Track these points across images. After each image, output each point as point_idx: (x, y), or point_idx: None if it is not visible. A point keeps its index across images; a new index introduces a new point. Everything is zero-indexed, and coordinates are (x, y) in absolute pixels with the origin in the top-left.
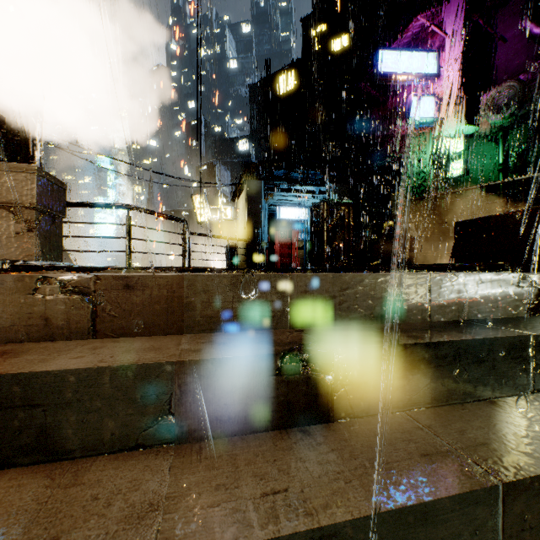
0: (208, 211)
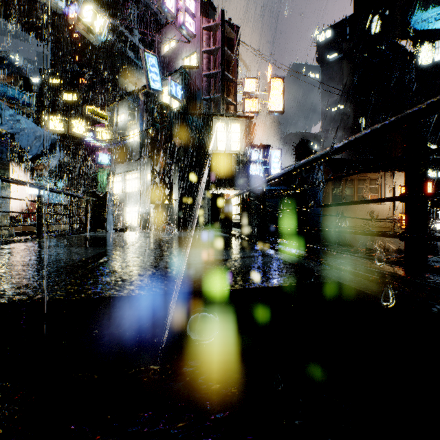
0: None
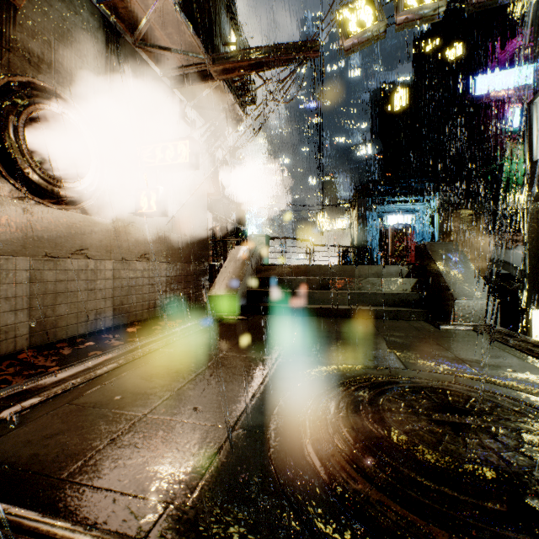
0: (329, 223)
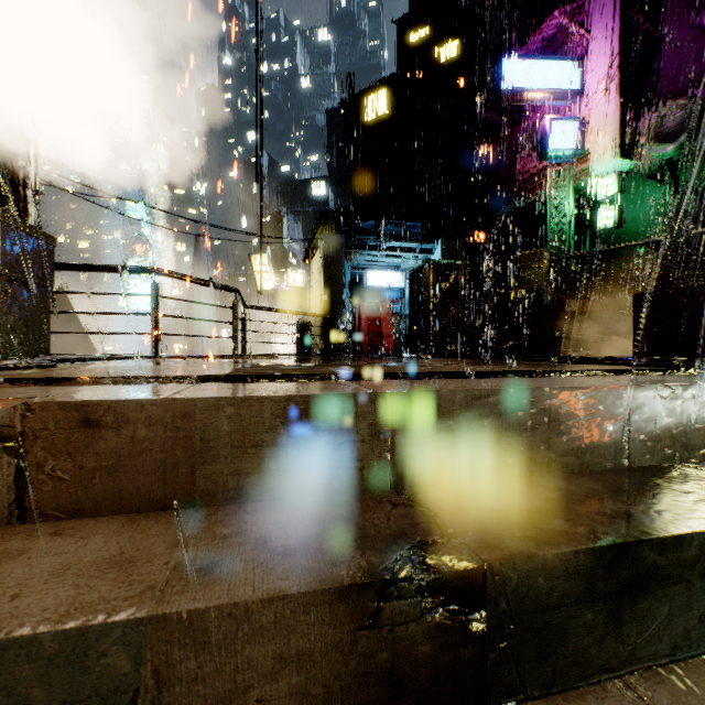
0: (272, 276)
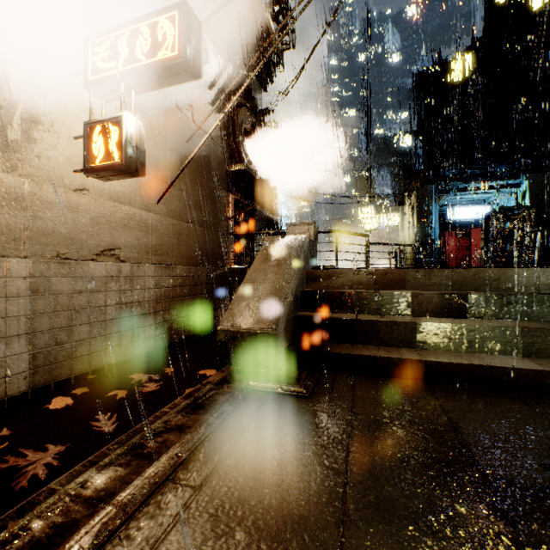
0: (376, 220)
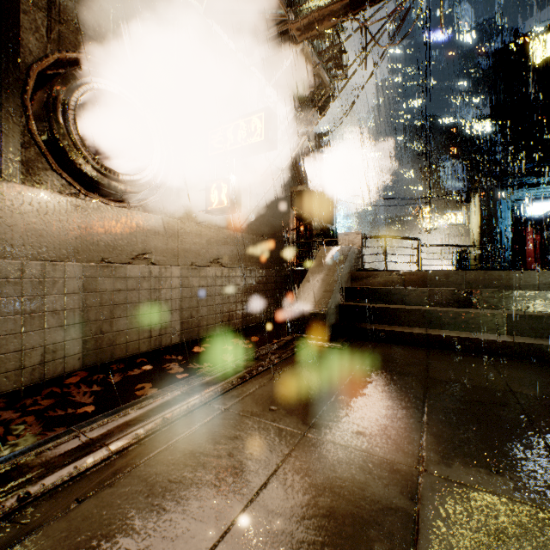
0: (437, 219)
